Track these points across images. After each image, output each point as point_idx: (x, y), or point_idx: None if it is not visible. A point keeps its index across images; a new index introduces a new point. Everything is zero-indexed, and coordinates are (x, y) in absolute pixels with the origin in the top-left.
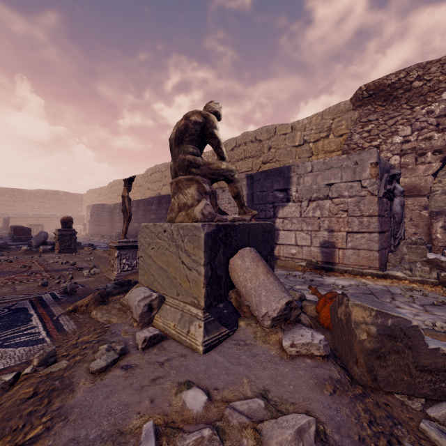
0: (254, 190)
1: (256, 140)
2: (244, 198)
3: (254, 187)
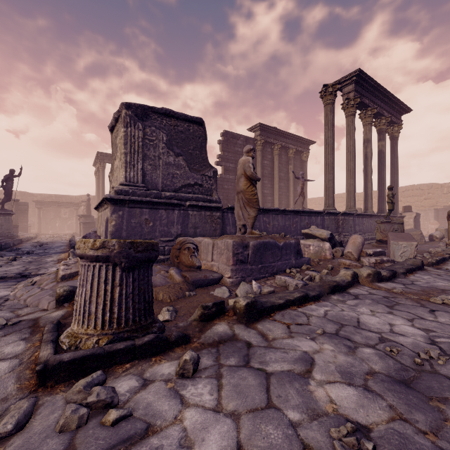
0: (438, 214)
1: (419, 189)
2: (432, 216)
3: (438, 213)
